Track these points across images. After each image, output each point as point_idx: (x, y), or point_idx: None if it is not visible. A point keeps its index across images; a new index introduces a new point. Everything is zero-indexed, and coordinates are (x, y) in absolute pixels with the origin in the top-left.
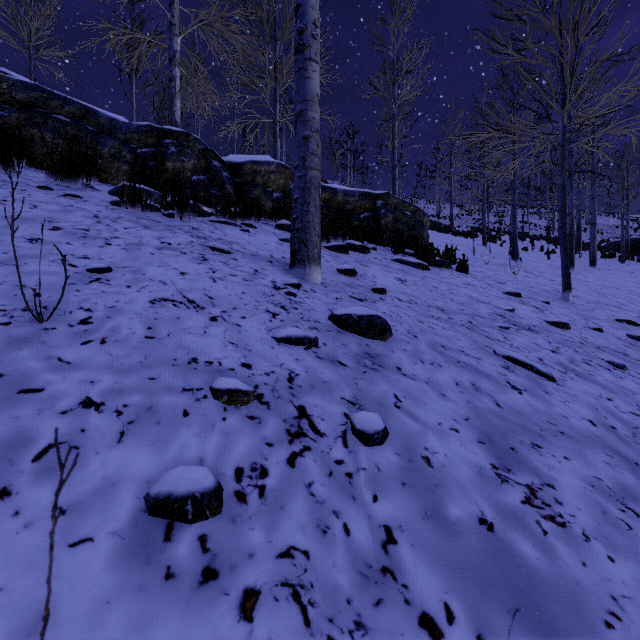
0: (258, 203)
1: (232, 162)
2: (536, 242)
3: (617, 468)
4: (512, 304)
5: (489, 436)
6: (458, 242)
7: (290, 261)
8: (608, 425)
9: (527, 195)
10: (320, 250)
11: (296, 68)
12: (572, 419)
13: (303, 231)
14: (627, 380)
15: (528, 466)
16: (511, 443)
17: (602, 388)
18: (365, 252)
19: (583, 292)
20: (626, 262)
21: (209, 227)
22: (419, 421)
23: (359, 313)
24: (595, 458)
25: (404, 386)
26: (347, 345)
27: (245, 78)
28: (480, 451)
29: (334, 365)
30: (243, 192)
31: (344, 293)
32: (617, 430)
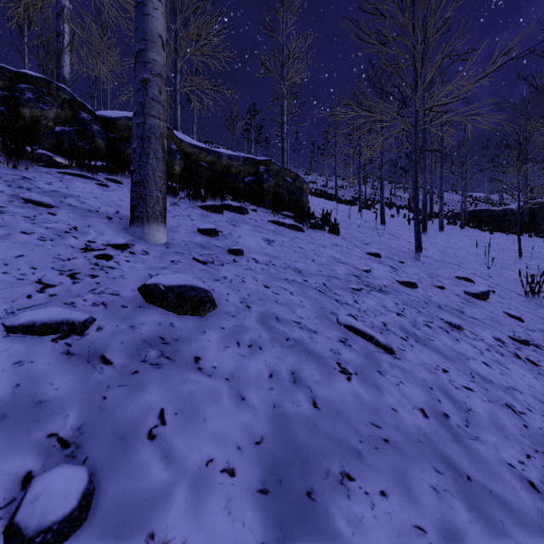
0: (128, 159)
1: (106, 116)
2: (401, 211)
3: (446, 496)
4: (370, 264)
5: (281, 473)
6: (339, 208)
7: (130, 218)
8: (441, 413)
9: (395, 173)
10: (165, 207)
11: (135, 3)
12: (402, 412)
13: (141, 185)
14: (462, 342)
15: (323, 532)
16: (311, 480)
17: (439, 355)
18: (243, 213)
19: (432, 252)
20: (465, 228)
21: (51, 178)
22: (174, 463)
23: (169, 283)
24: (421, 482)
25: (187, 391)
26: (138, 327)
27: None
28: (254, 515)
29: (88, 365)
30: (118, 148)
31: (188, 255)
32: (450, 419)
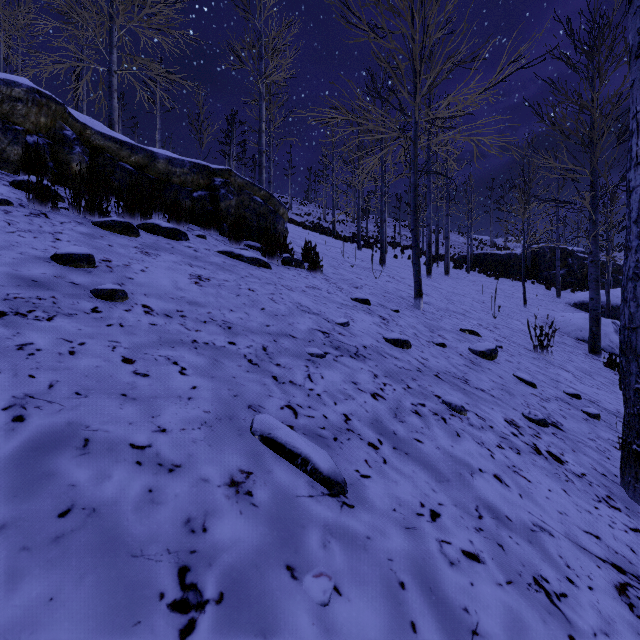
0: None
1: None
2: (406, 251)
3: None
4: (353, 314)
5: None
6: (333, 244)
7: None
8: None
9: (399, 209)
10: None
11: None
12: None
13: None
14: (465, 438)
15: None
16: None
17: (429, 474)
18: (177, 238)
19: (436, 299)
20: (471, 273)
21: None
22: None
23: None
24: None
25: None
26: None
27: (61, 1)
28: None
29: None
30: None
31: None
32: None
